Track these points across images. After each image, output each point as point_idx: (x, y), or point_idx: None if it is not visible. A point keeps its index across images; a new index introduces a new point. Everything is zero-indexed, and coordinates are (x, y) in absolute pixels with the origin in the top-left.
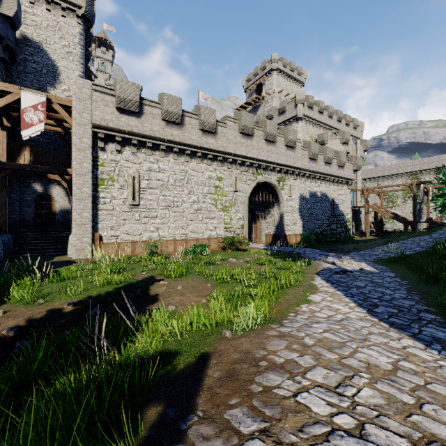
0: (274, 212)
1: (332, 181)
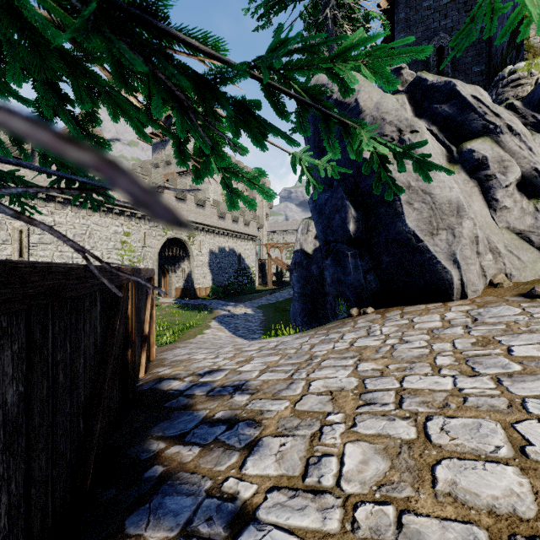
0: (185, 267)
1: (239, 237)
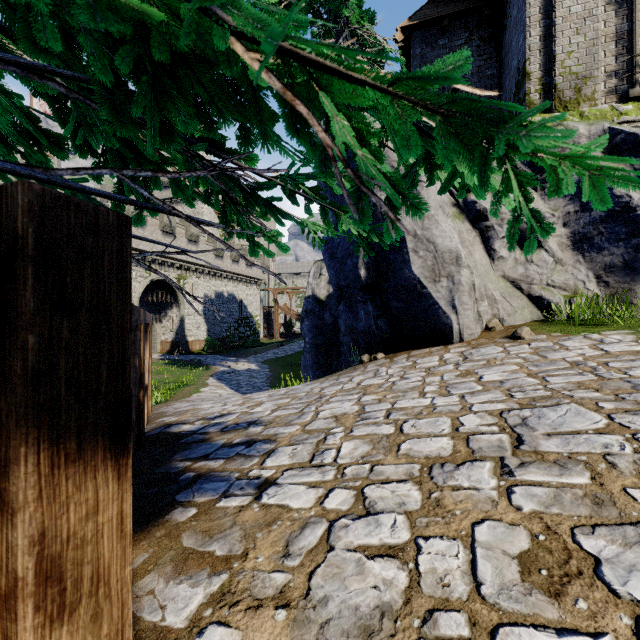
0: (174, 315)
1: (240, 280)
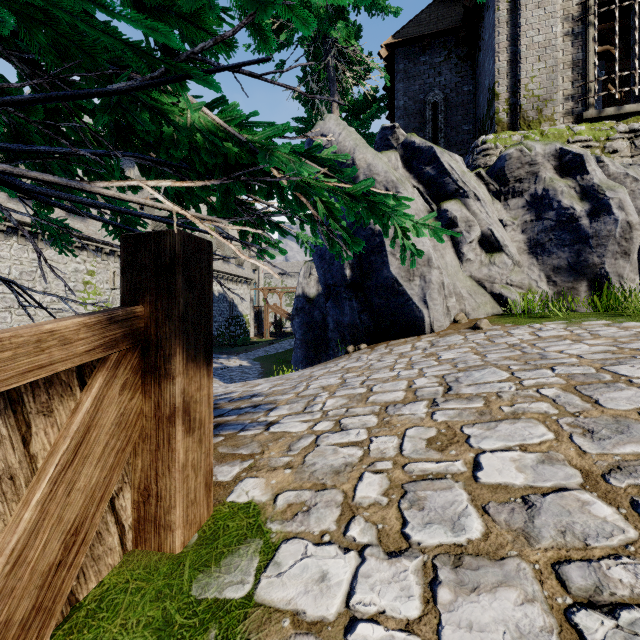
0: None
1: (231, 280)
